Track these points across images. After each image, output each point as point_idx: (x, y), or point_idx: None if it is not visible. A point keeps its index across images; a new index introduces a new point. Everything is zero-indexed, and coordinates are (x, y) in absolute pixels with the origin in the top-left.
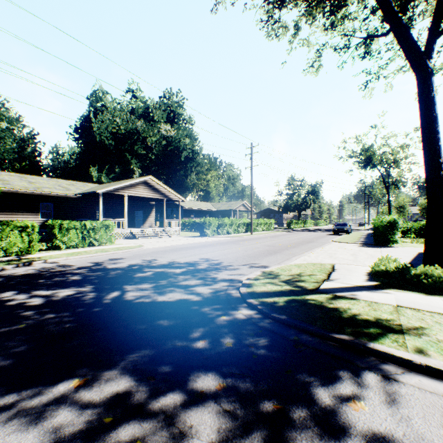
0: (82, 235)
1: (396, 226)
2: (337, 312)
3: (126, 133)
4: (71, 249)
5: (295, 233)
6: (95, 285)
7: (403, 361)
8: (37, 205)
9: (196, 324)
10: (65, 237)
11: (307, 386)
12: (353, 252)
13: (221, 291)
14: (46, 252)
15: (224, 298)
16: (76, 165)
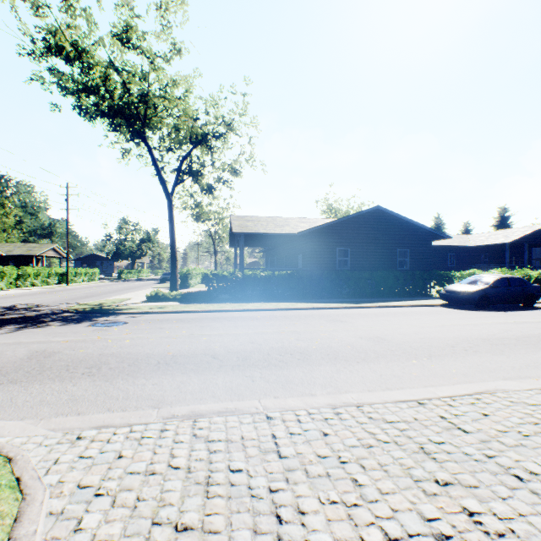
0: None
1: (191, 274)
2: (114, 309)
3: None
4: None
5: (123, 283)
6: None
7: (126, 313)
8: None
9: (41, 318)
10: None
11: (91, 319)
12: None
13: (49, 312)
14: None
15: (53, 313)
16: None
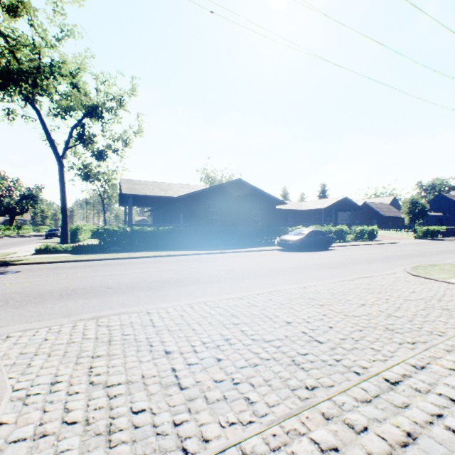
0: None
1: (81, 230)
2: (1, 261)
3: None
4: None
5: (2, 239)
6: None
7: (16, 264)
8: None
9: None
10: None
11: None
12: None
13: None
14: None
15: None
16: None
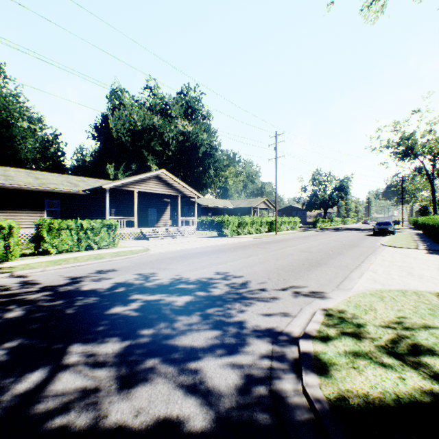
0: (77, 237)
1: None
2: None
3: (143, 130)
4: (63, 254)
5: (325, 233)
6: (23, 340)
7: None
8: (43, 202)
9: None
10: (56, 239)
11: None
12: (434, 264)
13: (258, 379)
14: (30, 258)
15: (273, 425)
16: (94, 163)
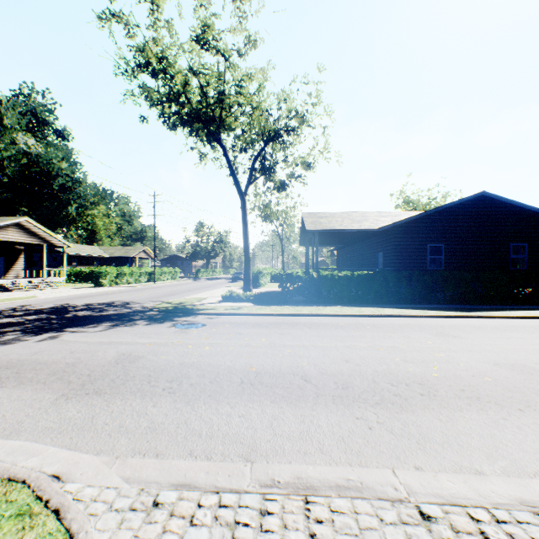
0: None
1: (262, 274)
2: (192, 308)
3: None
4: None
5: (200, 282)
6: (47, 314)
7: (203, 313)
8: None
9: (131, 316)
10: None
11: (173, 319)
12: None
13: (138, 309)
14: None
15: (141, 311)
16: None
